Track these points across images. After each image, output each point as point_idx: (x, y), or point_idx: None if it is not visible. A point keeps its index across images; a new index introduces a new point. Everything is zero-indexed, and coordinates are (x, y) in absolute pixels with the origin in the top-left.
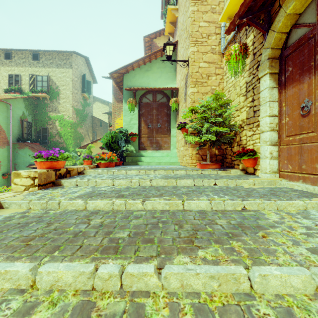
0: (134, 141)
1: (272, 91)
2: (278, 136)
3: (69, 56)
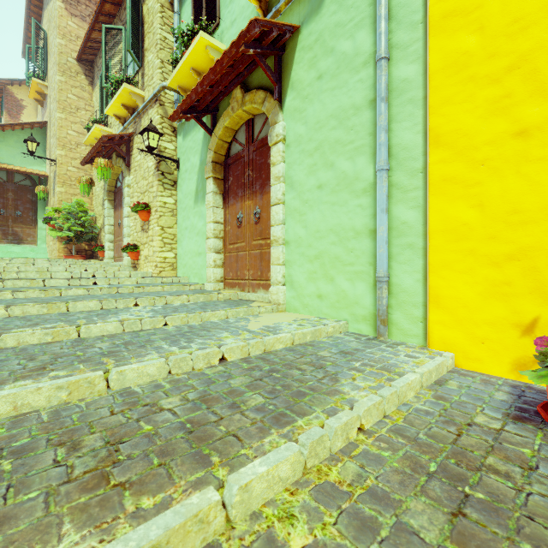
0: None
1: (110, 210)
2: (114, 237)
3: None
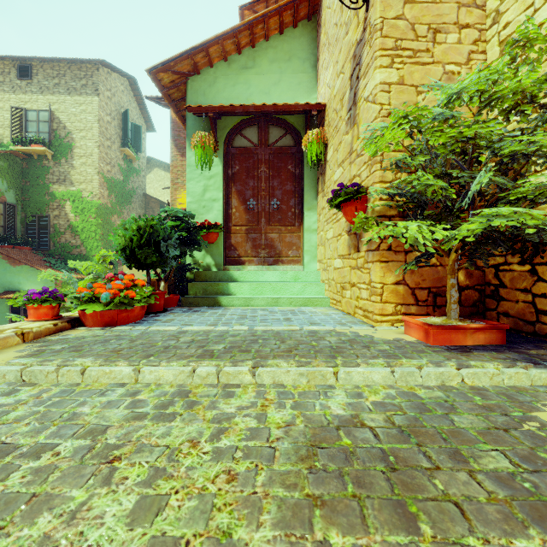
0: (214, 242)
1: None
2: None
3: (92, 72)
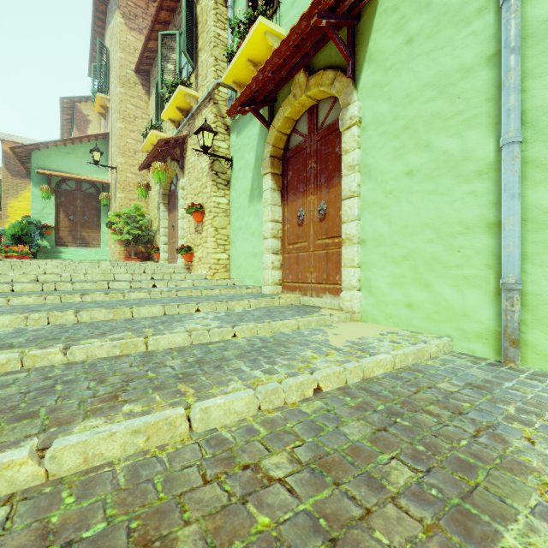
0: (50, 235)
1: (164, 213)
2: (168, 239)
3: None
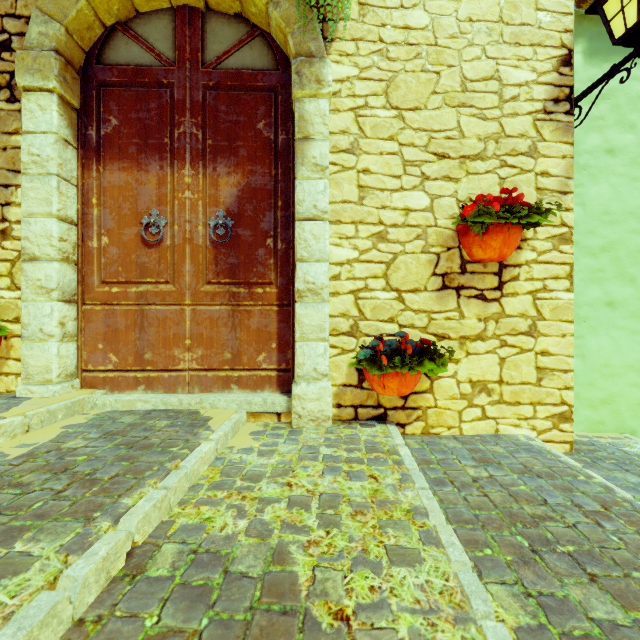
0: None
1: (65, 149)
2: (77, 278)
3: None
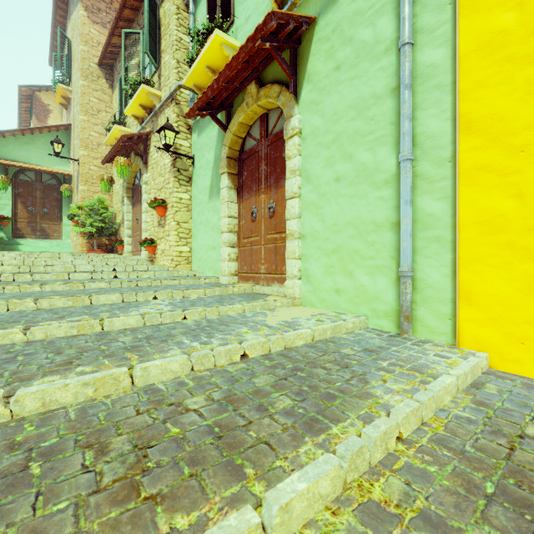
0: (6, 226)
1: (128, 206)
2: (132, 232)
3: None
